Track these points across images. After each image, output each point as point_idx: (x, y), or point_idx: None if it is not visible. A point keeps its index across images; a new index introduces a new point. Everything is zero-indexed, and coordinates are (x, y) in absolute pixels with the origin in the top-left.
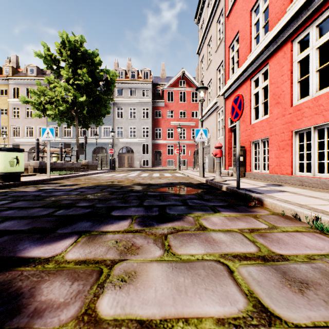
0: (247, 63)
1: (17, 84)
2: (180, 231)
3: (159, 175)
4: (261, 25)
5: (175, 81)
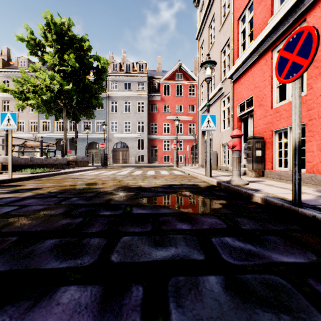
0: (269, 27)
1: (7, 77)
2: None
3: (154, 172)
4: None
5: (172, 74)
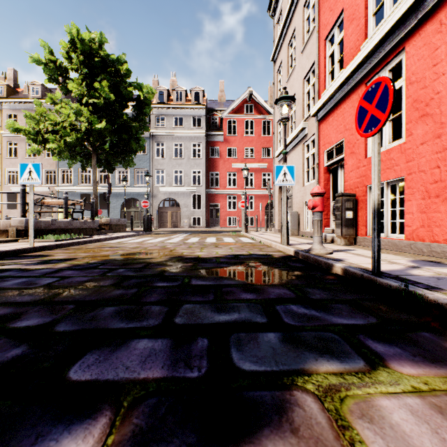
0: (361, 55)
1: (14, 109)
2: None
3: (216, 239)
4: None
5: (239, 106)
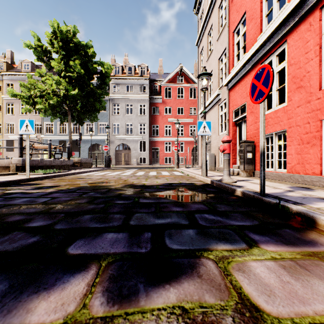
0: (257, 44)
1: (11, 80)
2: None
3: (156, 173)
4: None
5: (173, 77)
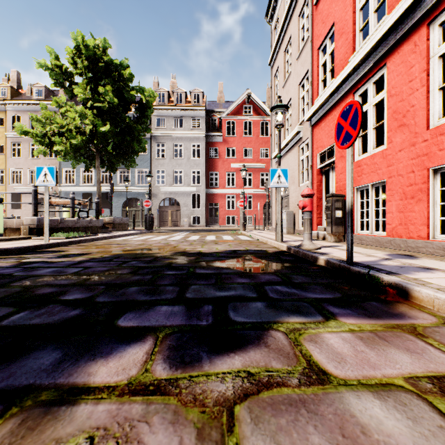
0: (349, 68)
1: (18, 111)
2: (265, 386)
3: (215, 237)
4: (373, 9)
5: (237, 107)
